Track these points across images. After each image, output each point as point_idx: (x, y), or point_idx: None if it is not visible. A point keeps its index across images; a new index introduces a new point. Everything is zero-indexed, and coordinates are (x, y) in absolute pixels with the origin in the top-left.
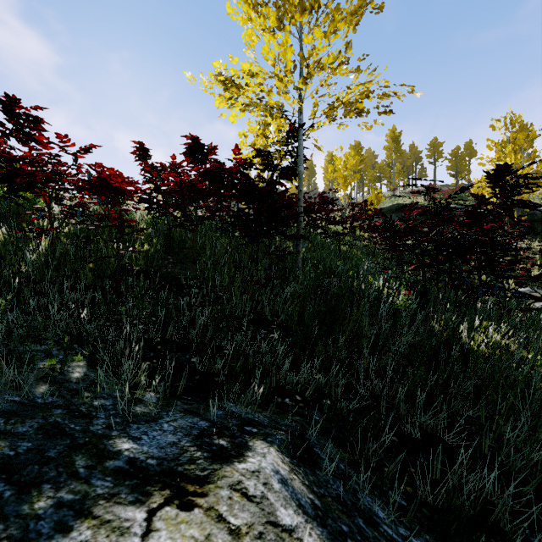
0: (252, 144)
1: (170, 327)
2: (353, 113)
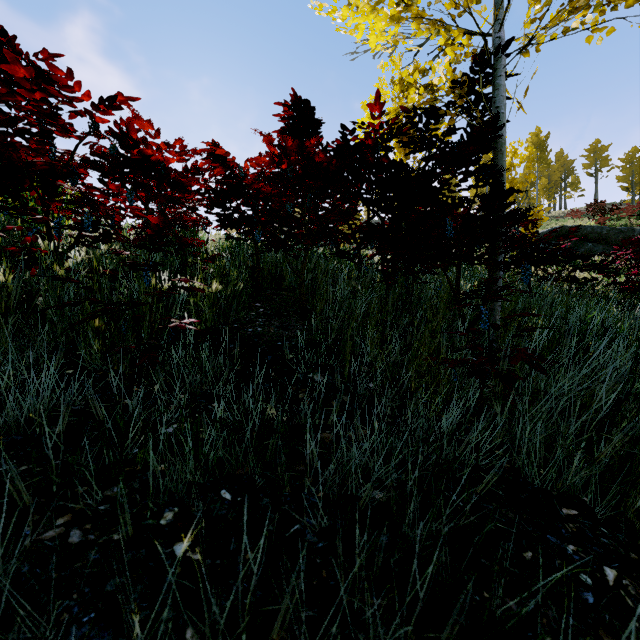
0: (390, 113)
1: (286, 596)
2: None
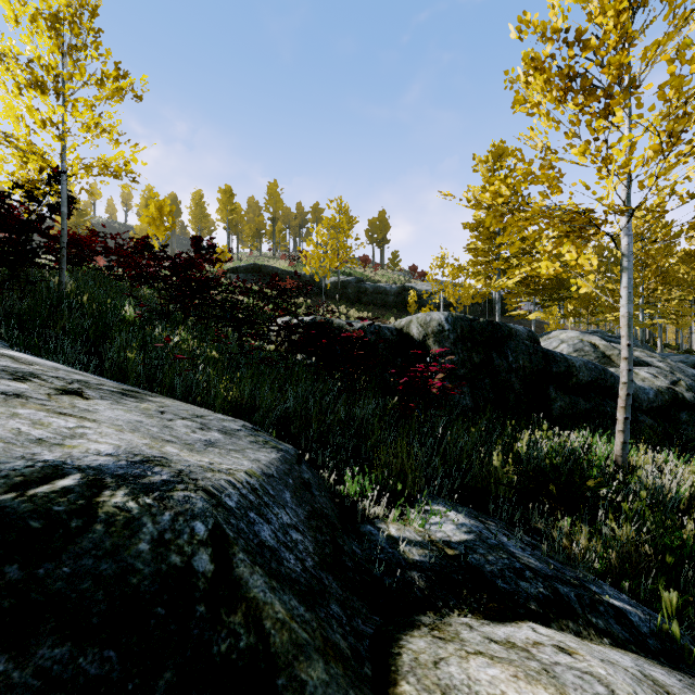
0: (14, 173)
1: None
2: (110, 175)
